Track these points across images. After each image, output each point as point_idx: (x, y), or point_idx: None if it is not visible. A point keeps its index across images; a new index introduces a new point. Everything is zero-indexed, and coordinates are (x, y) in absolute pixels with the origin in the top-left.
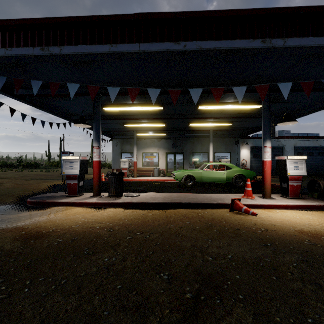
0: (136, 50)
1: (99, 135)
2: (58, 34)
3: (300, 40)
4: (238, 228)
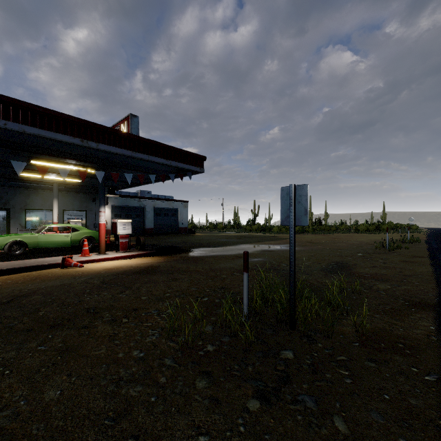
0: None
1: None
2: None
3: (108, 147)
4: (61, 276)
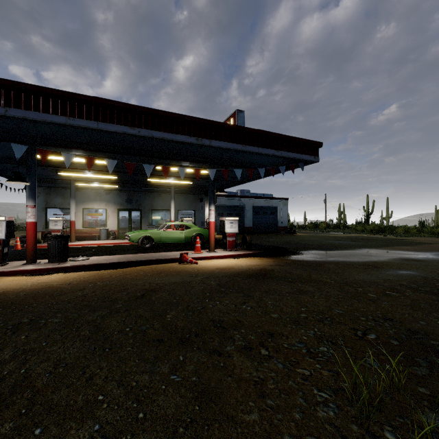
0: (95, 127)
1: (36, 192)
2: (3, 94)
3: (219, 143)
4: (180, 271)
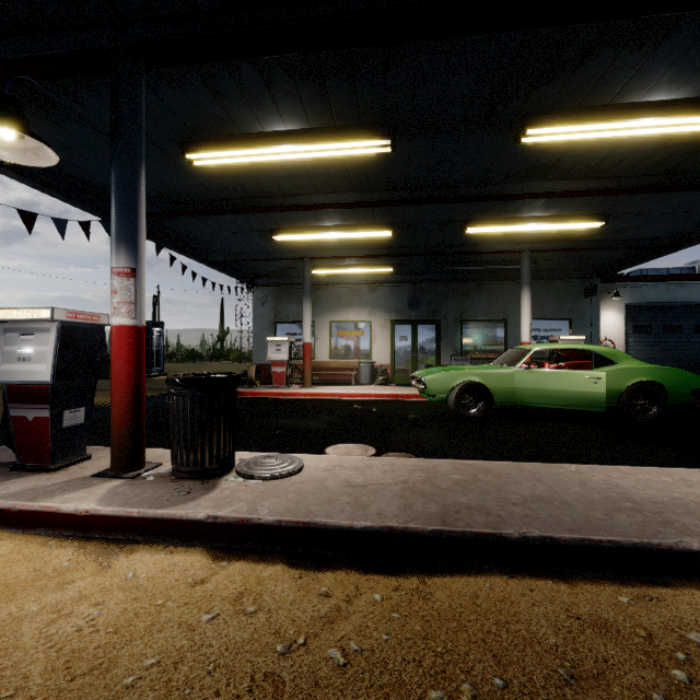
0: None
1: (137, 224)
2: None
3: None
4: None
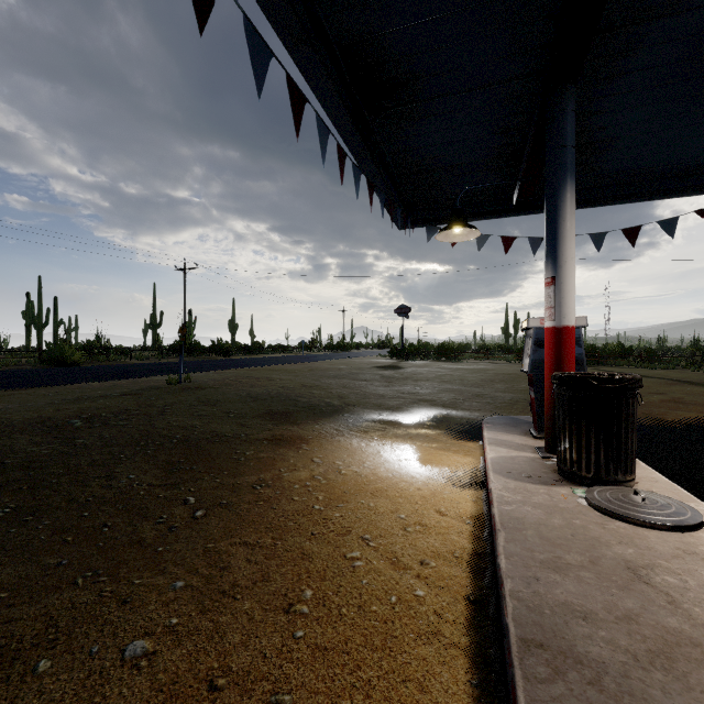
0: None
1: (557, 236)
2: None
3: None
4: None
